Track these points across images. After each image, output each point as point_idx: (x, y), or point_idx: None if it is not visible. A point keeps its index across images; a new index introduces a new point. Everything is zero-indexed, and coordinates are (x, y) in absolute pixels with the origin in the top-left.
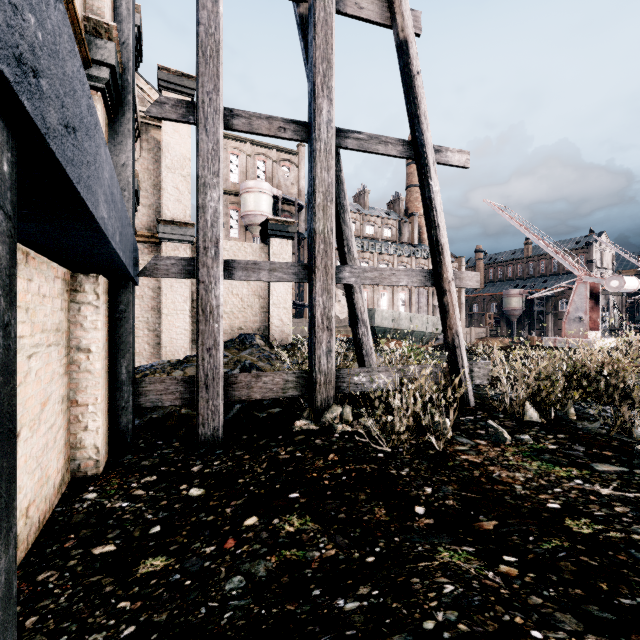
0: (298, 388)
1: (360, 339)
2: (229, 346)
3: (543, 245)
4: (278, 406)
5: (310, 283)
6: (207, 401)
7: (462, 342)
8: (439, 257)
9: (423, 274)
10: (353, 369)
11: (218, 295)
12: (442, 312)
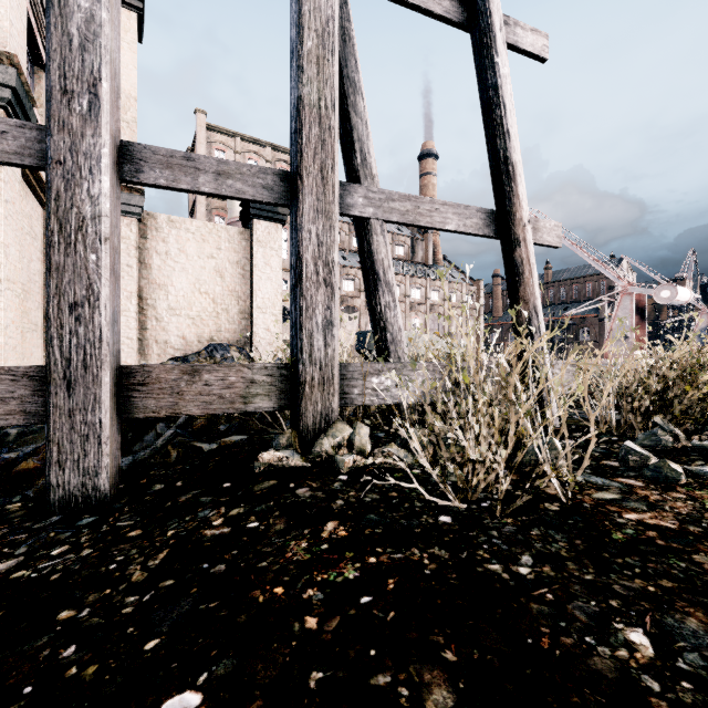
0: (272, 395)
1: (382, 314)
2: (191, 360)
3: (581, 253)
4: (243, 433)
5: (294, 202)
6: (70, 414)
7: (543, 324)
8: (509, 184)
9: (481, 215)
10: (370, 364)
11: (96, 194)
12: (511, 276)
